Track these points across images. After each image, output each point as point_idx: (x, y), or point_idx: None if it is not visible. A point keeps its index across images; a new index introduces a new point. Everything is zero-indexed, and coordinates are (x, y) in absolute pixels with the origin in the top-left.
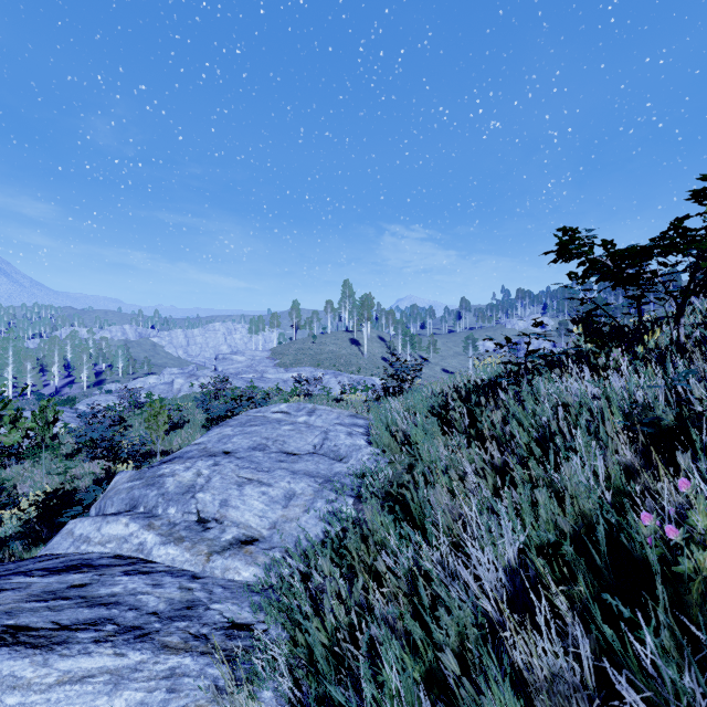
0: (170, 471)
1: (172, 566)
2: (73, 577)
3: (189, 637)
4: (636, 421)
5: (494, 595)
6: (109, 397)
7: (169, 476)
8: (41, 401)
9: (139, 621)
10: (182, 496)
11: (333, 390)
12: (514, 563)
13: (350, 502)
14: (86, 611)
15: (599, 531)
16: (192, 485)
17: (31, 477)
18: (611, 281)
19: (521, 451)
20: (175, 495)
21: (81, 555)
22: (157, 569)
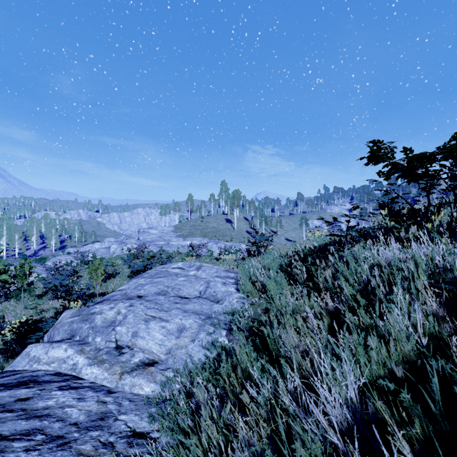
0: (99, 310)
1: (95, 382)
2: (21, 391)
3: (99, 445)
4: (438, 280)
5: (338, 428)
6: (68, 257)
7: (98, 314)
8: (21, 260)
9: (63, 431)
10: (106, 329)
11: (214, 252)
12: (355, 402)
13: (224, 333)
14: (23, 423)
15: (433, 383)
16: (113, 321)
17: (14, 310)
18: (405, 178)
19: (352, 303)
20: (101, 328)
21: (31, 372)
22: (83, 385)
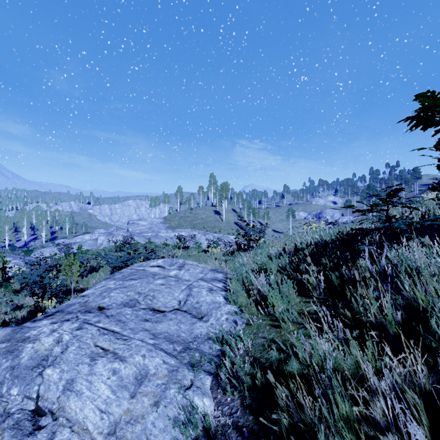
0: (36, 333)
1: None
2: None
3: None
4: None
5: None
6: (54, 249)
7: (31, 341)
8: None
9: None
10: (30, 372)
11: (202, 244)
12: None
13: (208, 382)
14: None
15: None
16: (46, 356)
17: None
18: None
19: None
20: (24, 369)
21: None
22: None
